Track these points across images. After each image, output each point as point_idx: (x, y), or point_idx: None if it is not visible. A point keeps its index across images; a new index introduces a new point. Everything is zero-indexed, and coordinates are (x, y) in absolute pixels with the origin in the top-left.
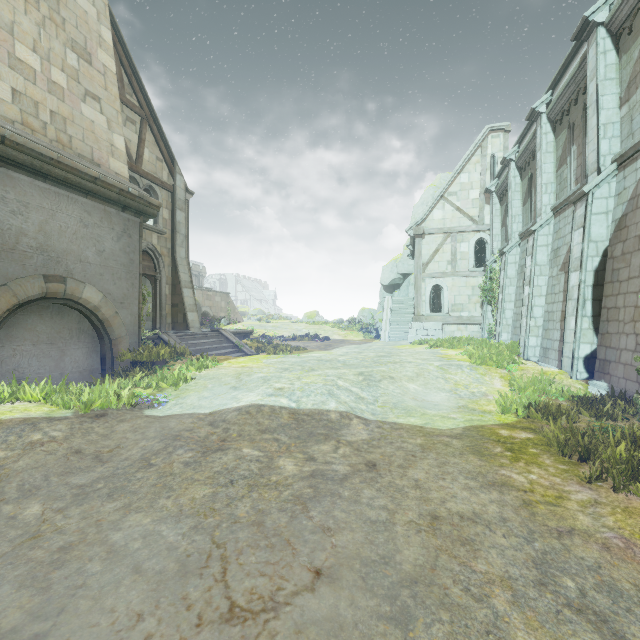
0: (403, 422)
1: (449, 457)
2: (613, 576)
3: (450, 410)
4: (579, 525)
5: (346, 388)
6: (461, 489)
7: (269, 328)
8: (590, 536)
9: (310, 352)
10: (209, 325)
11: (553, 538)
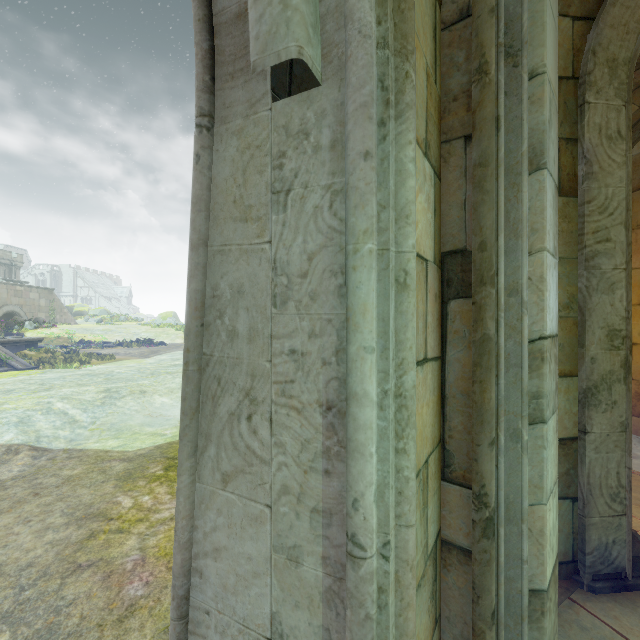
0: (94, 447)
1: (82, 489)
2: (72, 613)
3: (174, 425)
4: (115, 553)
5: (62, 411)
6: (32, 533)
7: (97, 332)
8: (108, 565)
9: (116, 362)
10: (5, 329)
11: (60, 578)
